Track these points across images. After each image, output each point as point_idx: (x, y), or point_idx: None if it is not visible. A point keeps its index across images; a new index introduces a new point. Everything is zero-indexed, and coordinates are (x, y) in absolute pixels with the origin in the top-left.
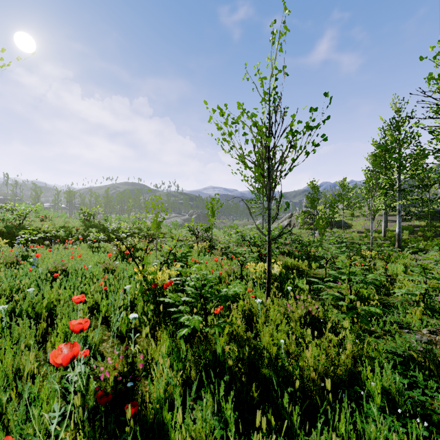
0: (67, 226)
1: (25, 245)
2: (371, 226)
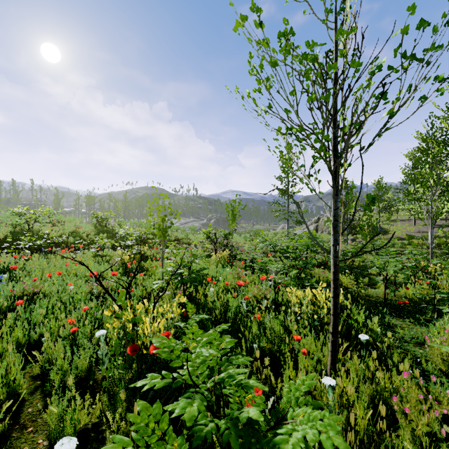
0: (77, 231)
1: (31, 252)
2: (431, 233)
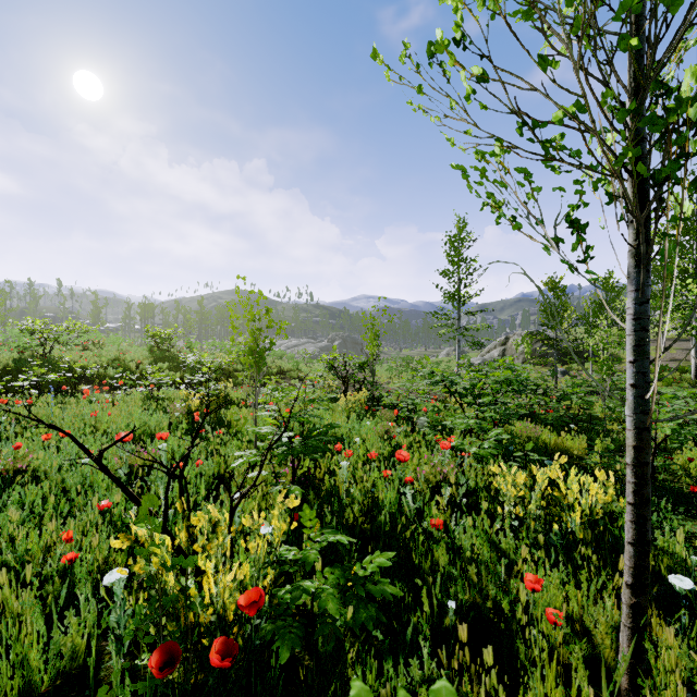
0: (121, 359)
1: (45, 392)
2: None
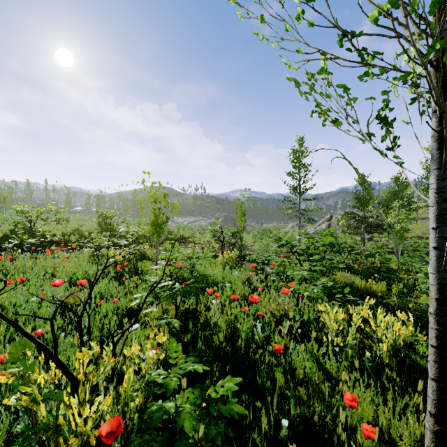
0: (80, 229)
1: (29, 251)
2: None
